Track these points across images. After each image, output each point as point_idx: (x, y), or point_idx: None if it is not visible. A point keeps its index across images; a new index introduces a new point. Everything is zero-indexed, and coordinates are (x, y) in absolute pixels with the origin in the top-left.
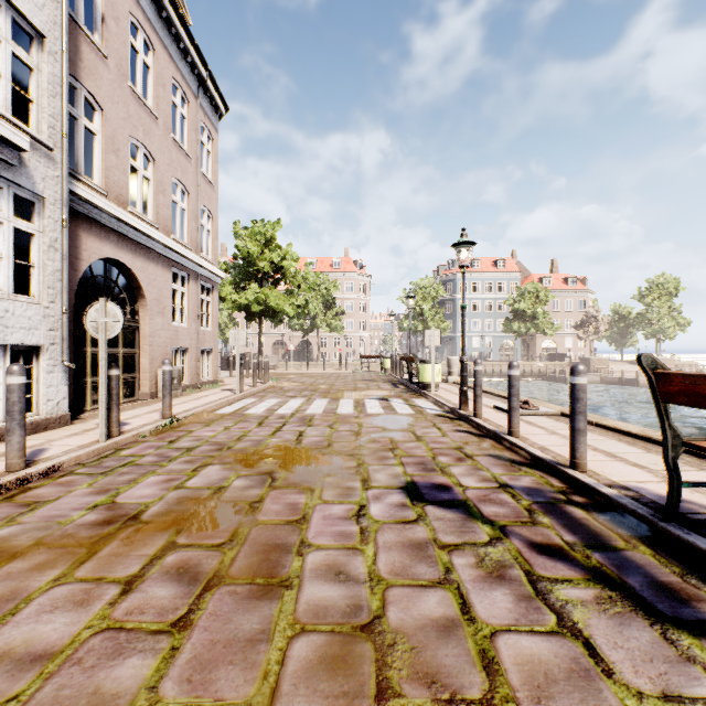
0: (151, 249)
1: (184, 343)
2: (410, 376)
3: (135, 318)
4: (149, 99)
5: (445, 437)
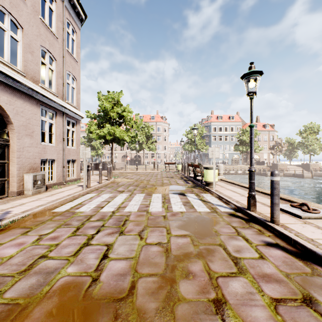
0: (19, 90)
1: (52, 156)
2: (195, 176)
3: (6, 138)
4: None
5: (265, 261)
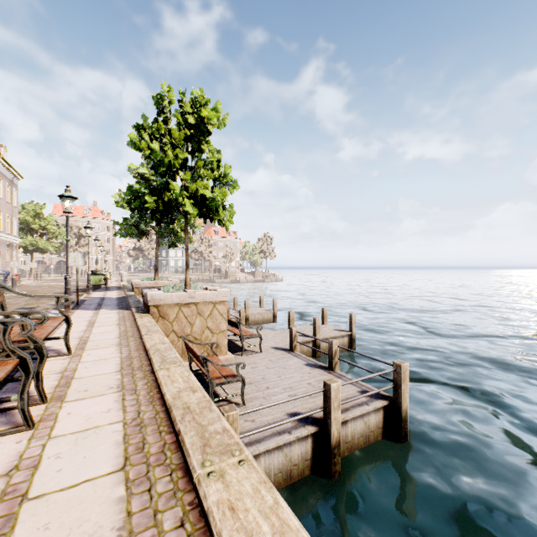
0: (2, 239)
1: (9, 266)
2: None
3: None
4: (1, 194)
5: None
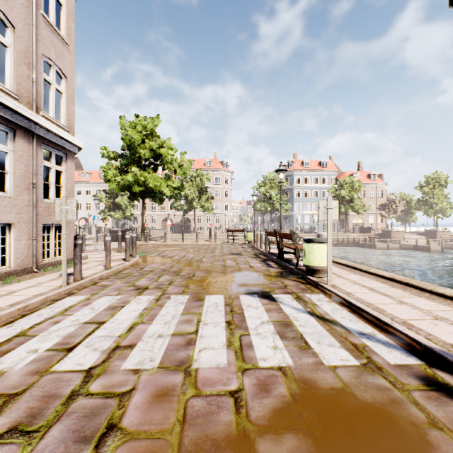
0: None
1: (2, 217)
2: (281, 253)
3: None
4: None
5: None
